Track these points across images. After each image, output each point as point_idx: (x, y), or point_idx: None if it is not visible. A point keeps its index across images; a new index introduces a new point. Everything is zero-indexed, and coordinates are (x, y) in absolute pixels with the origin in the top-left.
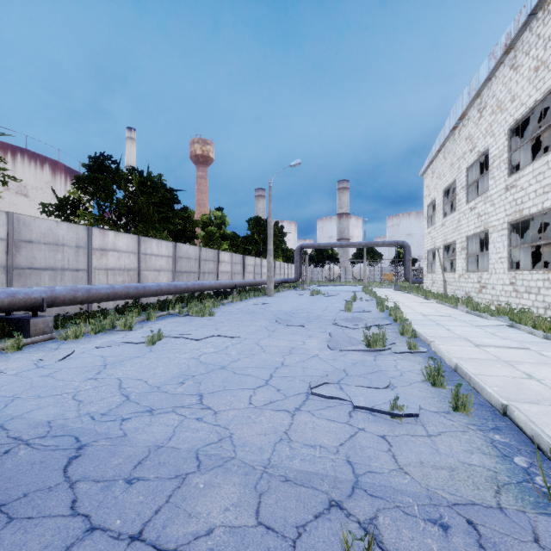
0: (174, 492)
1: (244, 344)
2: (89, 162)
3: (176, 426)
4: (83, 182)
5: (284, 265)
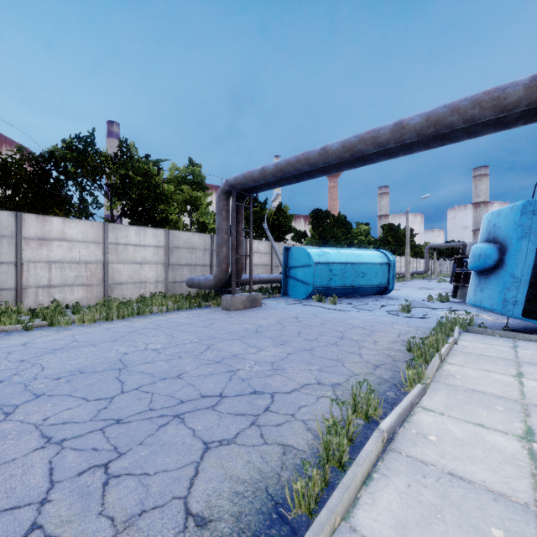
0: (414, 297)
1: (410, 291)
2: (311, 214)
3: (407, 296)
4: (316, 227)
5: (413, 260)
